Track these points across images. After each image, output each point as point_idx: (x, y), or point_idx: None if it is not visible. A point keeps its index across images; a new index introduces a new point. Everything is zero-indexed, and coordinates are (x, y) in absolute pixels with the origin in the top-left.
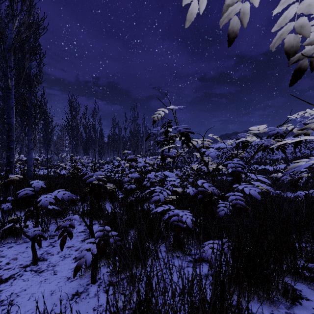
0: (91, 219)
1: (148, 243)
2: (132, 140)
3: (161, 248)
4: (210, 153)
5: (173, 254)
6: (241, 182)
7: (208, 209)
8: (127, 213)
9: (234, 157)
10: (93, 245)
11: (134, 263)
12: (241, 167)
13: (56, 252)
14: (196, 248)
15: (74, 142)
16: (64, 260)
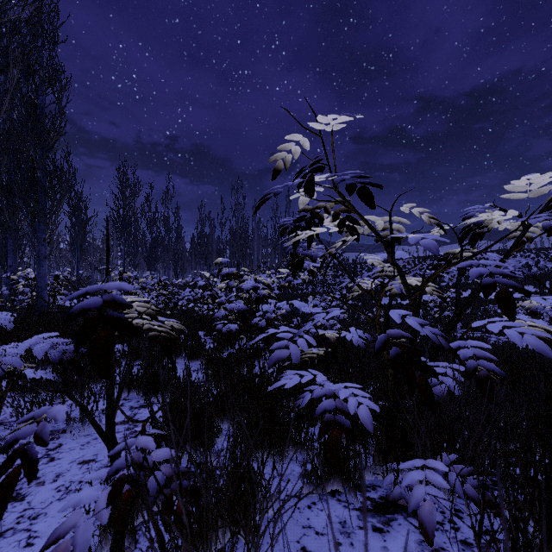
0: (110, 412)
1: (262, 464)
2: (235, 246)
3: (291, 465)
4: (422, 240)
5: (322, 487)
6: (515, 314)
7: (419, 385)
8: (217, 384)
9: (481, 251)
10: (104, 491)
11: (220, 551)
12: (508, 275)
13: (51, 477)
14: (375, 469)
15: (129, 246)
16: (64, 499)
